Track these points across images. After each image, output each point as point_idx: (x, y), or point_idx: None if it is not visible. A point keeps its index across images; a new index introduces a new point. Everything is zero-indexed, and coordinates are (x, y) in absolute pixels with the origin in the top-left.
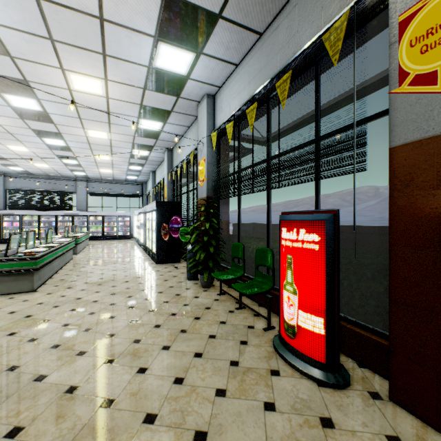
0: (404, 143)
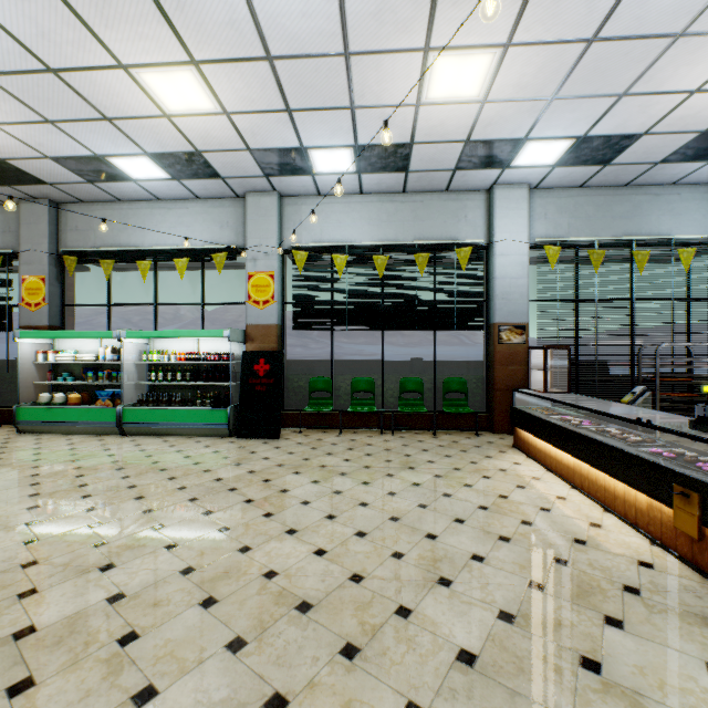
0: (24, 326)
